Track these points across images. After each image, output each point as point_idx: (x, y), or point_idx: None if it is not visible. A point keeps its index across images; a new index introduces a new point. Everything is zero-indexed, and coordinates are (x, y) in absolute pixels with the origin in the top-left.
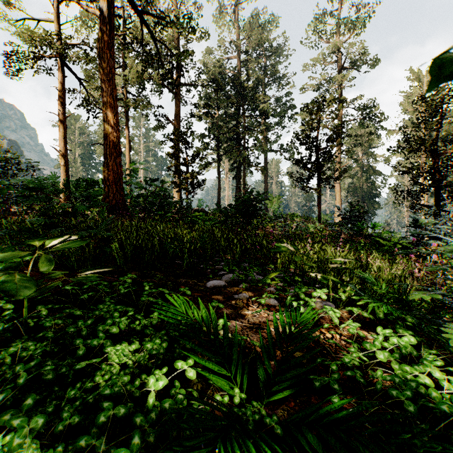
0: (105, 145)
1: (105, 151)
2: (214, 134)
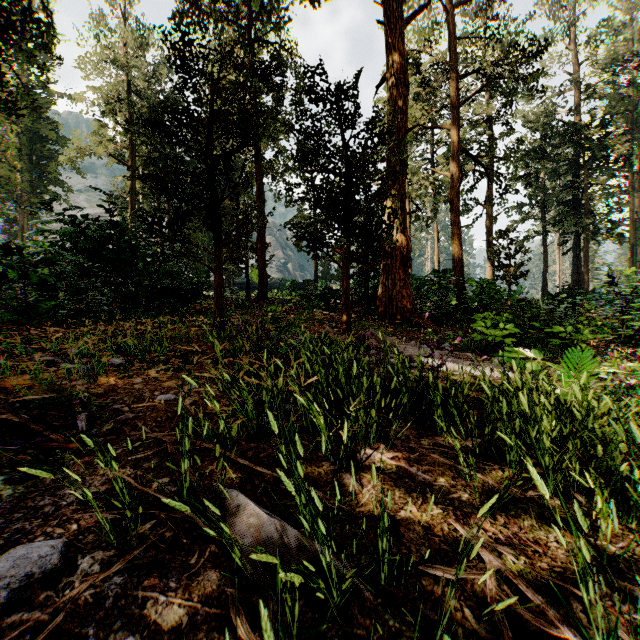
0: (453, 260)
1: (453, 264)
2: (536, 201)
